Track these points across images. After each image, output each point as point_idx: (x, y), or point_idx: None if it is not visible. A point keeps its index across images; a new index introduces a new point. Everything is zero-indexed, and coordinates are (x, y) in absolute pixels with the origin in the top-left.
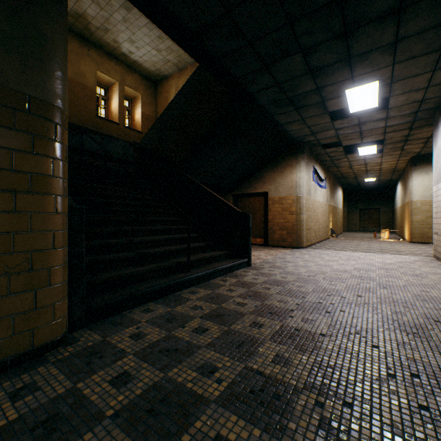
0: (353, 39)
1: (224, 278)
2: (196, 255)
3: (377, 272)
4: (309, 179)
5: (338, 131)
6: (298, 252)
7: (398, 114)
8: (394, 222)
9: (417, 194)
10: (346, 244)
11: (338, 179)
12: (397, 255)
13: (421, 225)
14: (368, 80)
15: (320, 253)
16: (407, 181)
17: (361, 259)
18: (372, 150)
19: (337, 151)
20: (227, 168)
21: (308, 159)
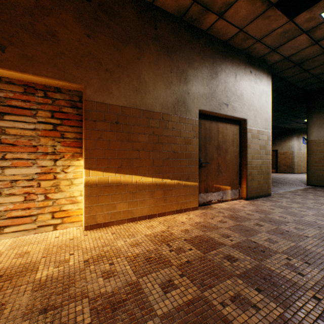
0: (298, 116)
1: None
2: None
3: None
4: (299, 143)
5: None
6: (290, 174)
7: None
8: None
9: None
10: None
11: None
12: None
13: None
14: None
15: (301, 175)
16: None
17: None
18: None
19: None
20: None
21: (298, 135)
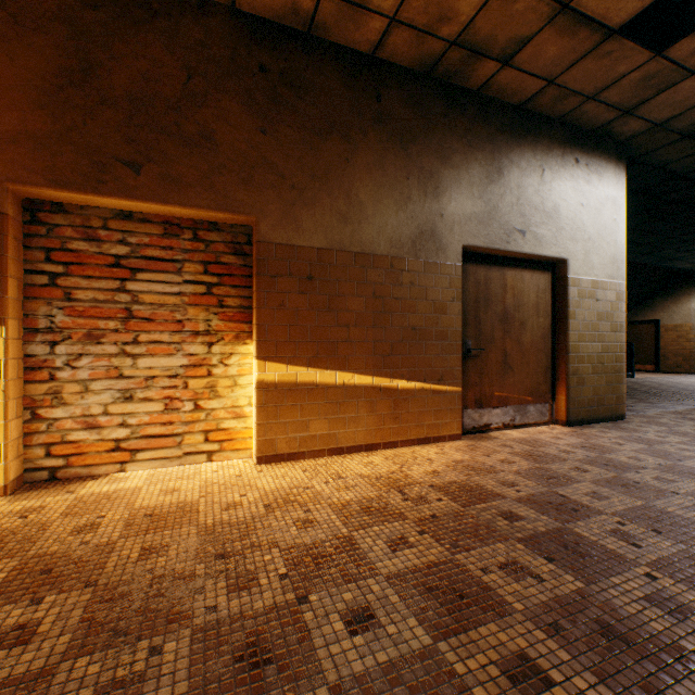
0: None
1: None
2: None
3: None
4: None
5: None
6: (691, 376)
7: None
8: None
9: None
10: None
11: None
12: None
13: None
14: None
15: None
16: None
17: None
18: None
19: None
20: None
21: None
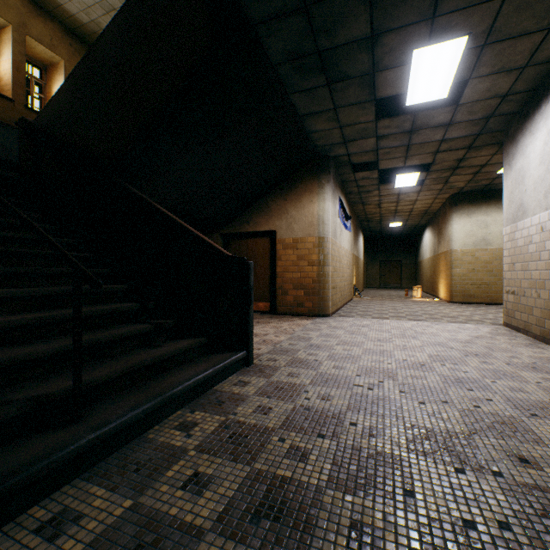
0: None
1: (191, 413)
2: (119, 358)
3: (472, 364)
4: (335, 214)
5: (380, 141)
6: (325, 324)
7: (466, 117)
8: (419, 276)
9: (458, 242)
10: (380, 308)
11: (360, 222)
12: (459, 325)
13: (462, 281)
14: (455, 30)
15: (357, 324)
16: (444, 225)
17: (421, 334)
18: (412, 180)
19: (369, 177)
20: (211, 186)
21: (334, 184)
